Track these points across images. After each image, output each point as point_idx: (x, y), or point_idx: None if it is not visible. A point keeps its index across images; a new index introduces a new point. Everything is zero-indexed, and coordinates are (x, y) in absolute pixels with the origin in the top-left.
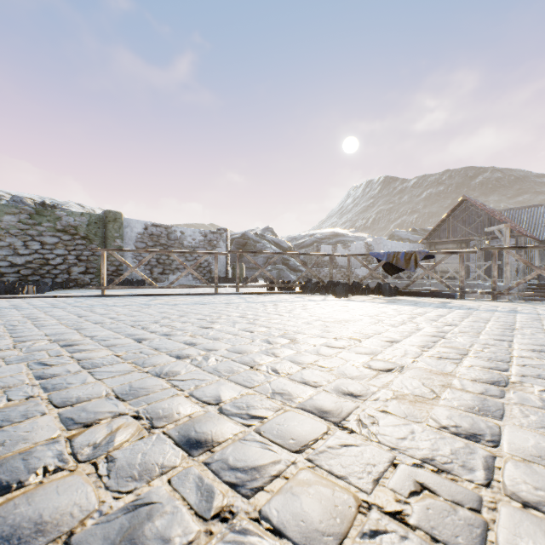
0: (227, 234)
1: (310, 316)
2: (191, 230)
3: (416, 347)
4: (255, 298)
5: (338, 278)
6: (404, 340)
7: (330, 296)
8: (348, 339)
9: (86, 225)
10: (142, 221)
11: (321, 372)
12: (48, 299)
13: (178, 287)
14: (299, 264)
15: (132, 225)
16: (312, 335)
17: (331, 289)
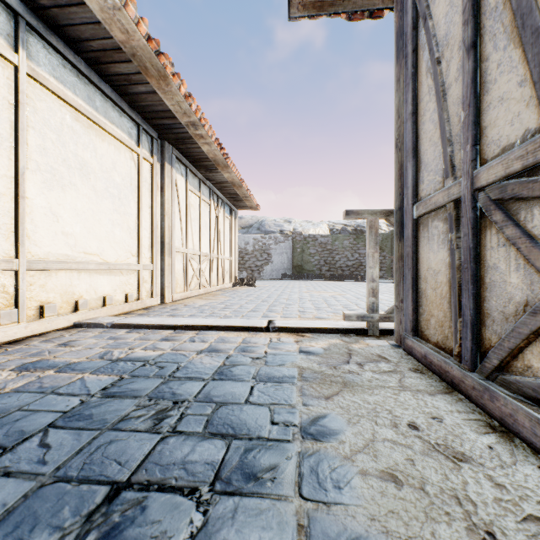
0: None
1: None
2: None
3: None
4: None
5: None
6: None
7: None
8: None
9: (380, 241)
10: None
11: None
12: None
13: None
14: None
15: None
16: None
17: None
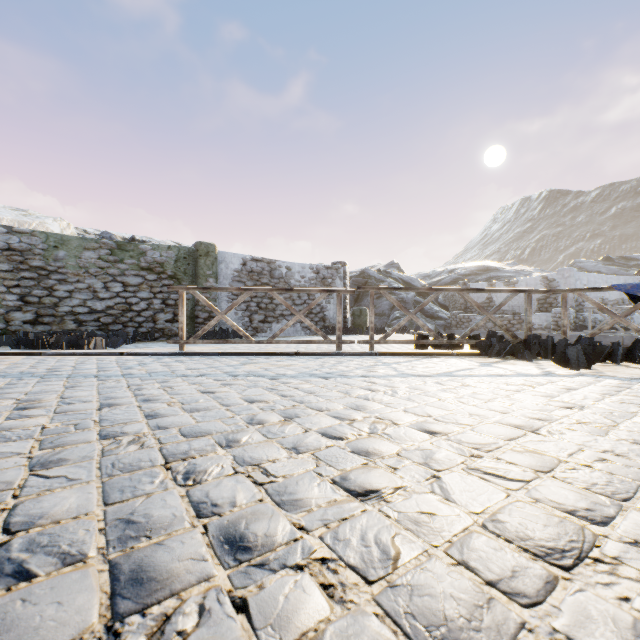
0: (345, 269)
1: (621, 440)
2: (299, 265)
3: None
4: (407, 364)
5: (498, 329)
6: None
7: (546, 364)
8: None
9: (174, 261)
10: (240, 255)
11: None
12: (111, 357)
13: (282, 342)
14: (437, 309)
15: (227, 260)
16: None
17: (536, 350)
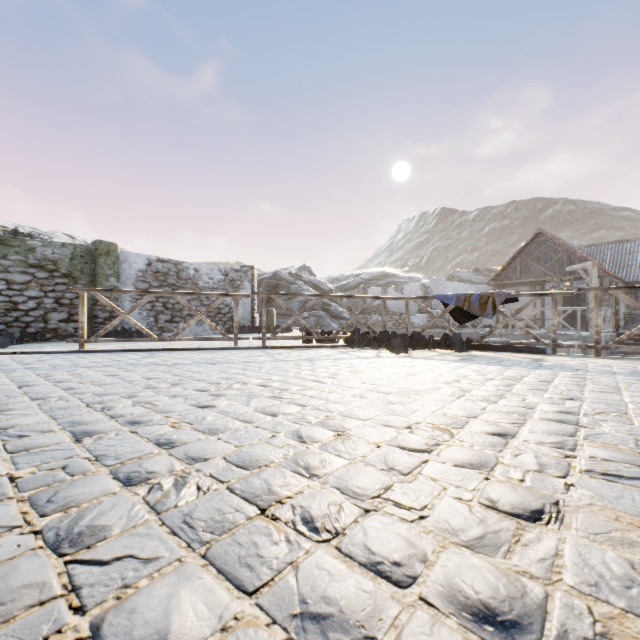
0: (254, 273)
1: (362, 383)
2: (207, 267)
3: (551, 448)
4: (285, 354)
5: (389, 327)
6: (520, 430)
7: (385, 351)
8: (430, 429)
9: (69, 259)
10: (144, 255)
11: (403, 525)
12: (3, 356)
13: (185, 339)
14: (342, 310)
15: (131, 259)
16: (371, 422)
17: (385, 342)
